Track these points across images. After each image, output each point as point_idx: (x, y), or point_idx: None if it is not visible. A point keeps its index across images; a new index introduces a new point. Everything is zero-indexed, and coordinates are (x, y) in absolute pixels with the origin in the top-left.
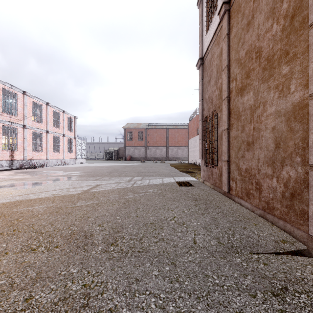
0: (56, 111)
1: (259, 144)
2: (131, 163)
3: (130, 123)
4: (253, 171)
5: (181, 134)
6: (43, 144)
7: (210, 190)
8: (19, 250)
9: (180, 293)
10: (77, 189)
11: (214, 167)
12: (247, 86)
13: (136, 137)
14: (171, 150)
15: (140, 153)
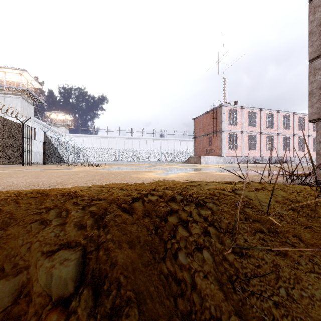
0: (301, 117)
1: None
2: None
3: None
4: None
5: None
6: (291, 145)
7: None
8: None
9: None
10: None
11: None
12: None
13: None
14: None
15: None
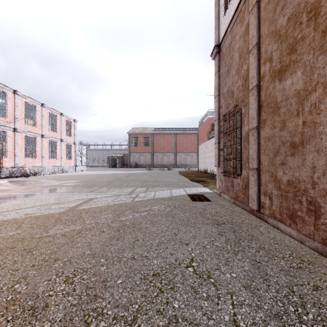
0: (53, 114)
1: (315, 145)
2: (136, 170)
3: (136, 128)
4: (302, 184)
5: (190, 139)
6: (38, 150)
7: (232, 206)
8: None
9: None
10: (61, 205)
11: (235, 177)
12: (291, 64)
13: (141, 142)
14: (180, 157)
15: (146, 160)
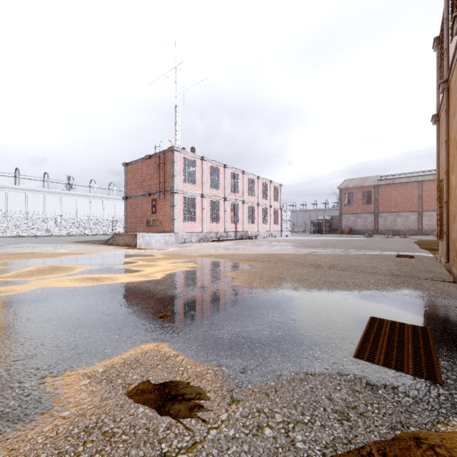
0: (264, 183)
1: (456, 218)
2: (350, 237)
3: (350, 179)
4: (455, 241)
5: None
6: (255, 217)
7: (432, 262)
8: (292, 265)
9: (357, 274)
10: (301, 252)
11: (443, 240)
12: (453, 167)
13: (358, 199)
14: (429, 218)
15: (366, 223)
